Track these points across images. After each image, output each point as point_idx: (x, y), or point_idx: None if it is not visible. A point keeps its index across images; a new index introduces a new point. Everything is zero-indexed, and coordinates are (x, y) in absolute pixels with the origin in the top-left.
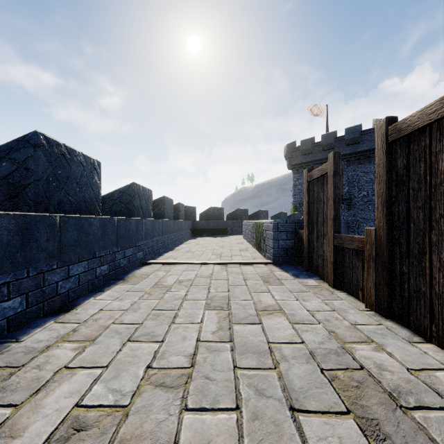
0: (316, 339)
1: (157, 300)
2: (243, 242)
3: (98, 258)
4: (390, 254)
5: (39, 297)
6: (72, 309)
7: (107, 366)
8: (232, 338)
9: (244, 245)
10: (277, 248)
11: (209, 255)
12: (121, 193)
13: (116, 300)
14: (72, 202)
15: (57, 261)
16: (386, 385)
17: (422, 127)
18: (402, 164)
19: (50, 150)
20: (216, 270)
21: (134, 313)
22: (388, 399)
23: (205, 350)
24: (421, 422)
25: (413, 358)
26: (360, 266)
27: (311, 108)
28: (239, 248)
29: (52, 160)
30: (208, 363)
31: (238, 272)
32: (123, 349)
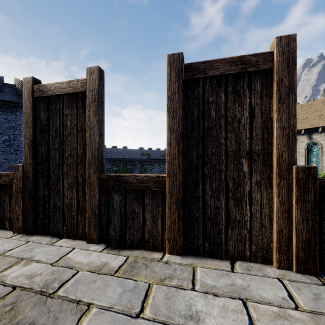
0: None
1: None
2: None
3: None
4: (36, 184)
5: None
6: None
7: None
8: None
9: None
10: None
11: None
12: None
13: None
14: None
15: None
16: (37, 287)
17: (58, 95)
18: (45, 117)
19: None
20: None
21: None
22: (40, 297)
23: None
24: (63, 294)
25: (54, 254)
26: (7, 199)
27: None
28: None
29: None
30: None
31: None
32: None
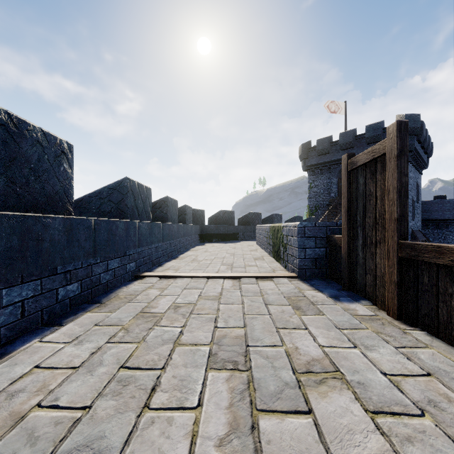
0: None
1: (134, 344)
2: (257, 249)
3: (62, 274)
4: None
5: None
6: None
7: None
8: None
9: (258, 252)
10: (304, 258)
11: (218, 265)
12: (110, 190)
13: (72, 343)
14: (21, 195)
15: None
16: None
17: None
18: None
19: None
20: (227, 288)
21: (89, 375)
22: None
23: None
24: None
25: None
26: None
27: (329, 105)
28: (253, 255)
29: None
30: None
31: (256, 290)
32: None
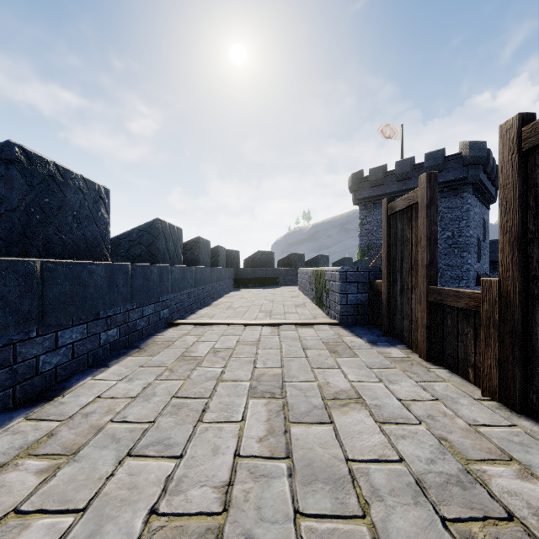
0: (421, 453)
1: (181, 381)
2: (299, 295)
3: (104, 319)
4: (525, 318)
5: (7, 379)
6: (59, 395)
7: (86, 508)
8: (290, 448)
9: (300, 299)
10: (346, 304)
11: (256, 313)
12: (140, 232)
13: (123, 381)
14: (66, 242)
15: (37, 327)
16: None
17: None
18: None
19: (31, 168)
20: (265, 334)
21: (146, 402)
22: None
23: (248, 474)
24: None
25: None
26: (470, 333)
27: (383, 129)
28: (294, 302)
29: (34, 183)
30: (251, 501)
31: (295, 337)
32: (119, 472)
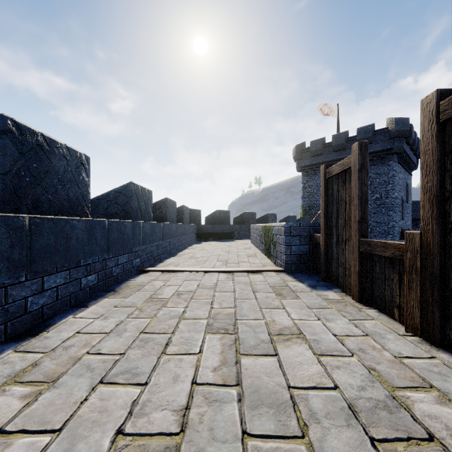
0: (353, 381)
1: (148, 319)
2: (251, 247)
3: (84, 267)
4: (443, 265)
5: None
6: (44, 331)
7: (62, 428)
8: (240, 377)
9: (252, 250)
10: (290, 255)
11: (214, 262)
12: (117, 193)
13: (99, 319)
14: (52, 201)
15: (25, 272)
16: None
17: None
18: None
19: (21, 138)
20: (221, 280)
21: (118, 337)
22: None
23: (203, 399)
24: None
25: None
26: (396, 279)
27: (322, 107)
28: (247, 253)
29: (24, 151)
30: (205, 423)
31: (246, 282)
32: (92, 397)
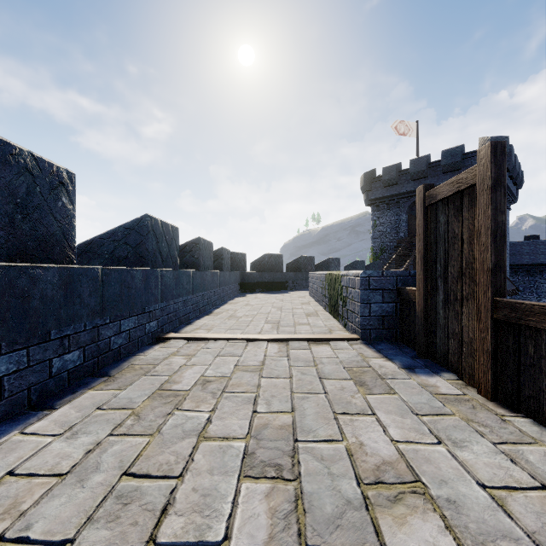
0: None
1: (146, 437)
2: (310, 301)
3: (57, 340)
4: None
5: None
6: None
7: None
8: None
9: (311, 306)
10: (368, 316)
11: (262, 323)
12: (127, 230)
13: (63, 436)
14: (3, 238)
15: None
16: None
17: None
18: None
19: None
20: (271, 354)
21: (79, 486)
22: None
23: None
24: None
25: None
26: None
27: (397, 125)
28: (305, 310)
29: None
30: None
31: (308, 358)
32: None
